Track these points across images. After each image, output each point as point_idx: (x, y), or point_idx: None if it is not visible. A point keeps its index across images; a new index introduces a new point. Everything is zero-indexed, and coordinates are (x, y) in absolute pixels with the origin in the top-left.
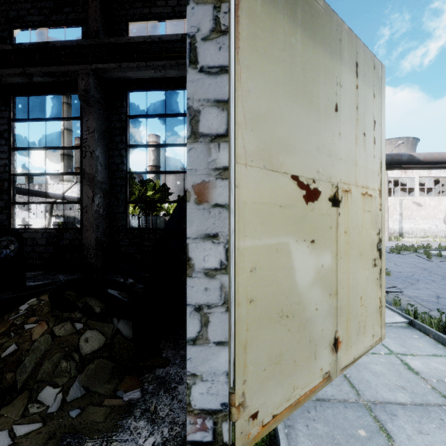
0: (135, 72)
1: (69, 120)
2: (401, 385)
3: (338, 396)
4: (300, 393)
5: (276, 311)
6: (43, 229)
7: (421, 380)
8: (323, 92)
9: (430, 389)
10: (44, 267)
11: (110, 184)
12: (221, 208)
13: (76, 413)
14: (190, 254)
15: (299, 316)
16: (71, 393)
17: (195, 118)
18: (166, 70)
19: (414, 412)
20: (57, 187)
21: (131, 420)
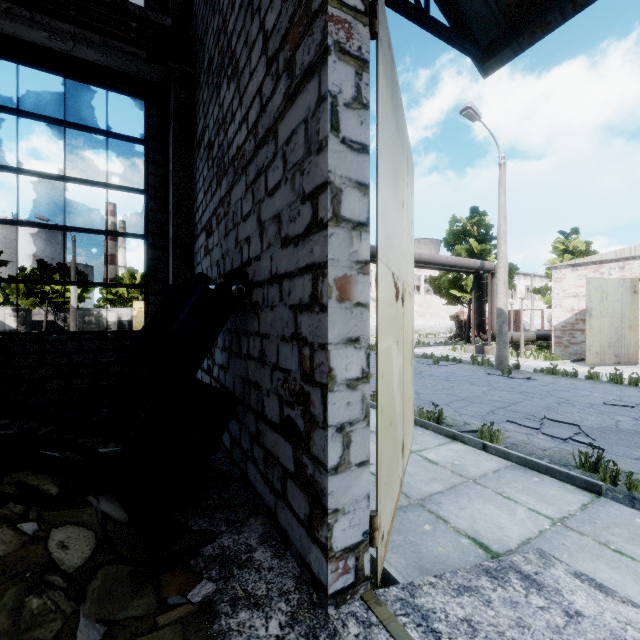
0: None
1: None
2: (432, 477)
3: None
4: (394, 504)
5: (388, 419)
6: None
7: (442, 468)
8: (400, 186)
9: (450, 473)
10: None
11: None
12: (363, 308)
13: None
14: (332, 363)
15: (394, 422)
16: None
17: (337, 198)
18: (77, 43)
19: (450, 495)
20: None
21: (224, 620)
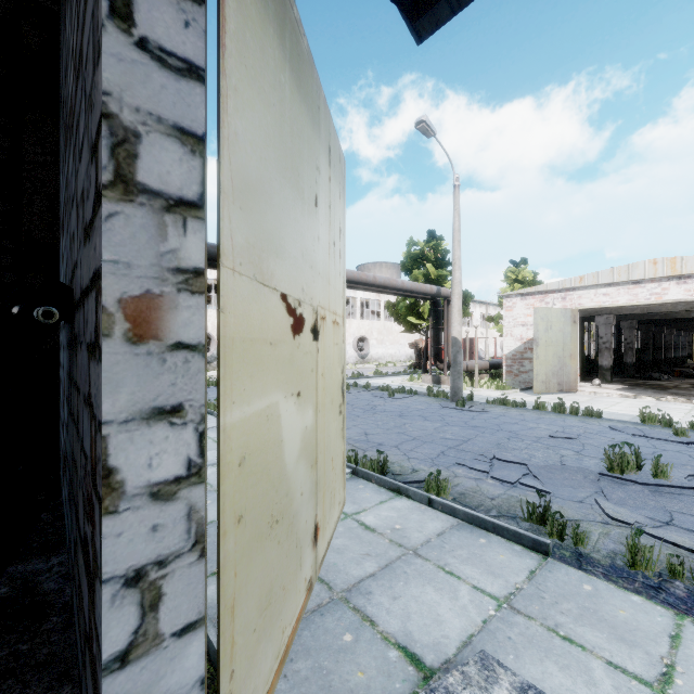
0: None
1: None
2: (365, 552)
3: (310, 604)
4: (289, 633)
5: (267, 519)
6: None
7: (380, 536)
8: (307, 174)
9: (388, 543)
10: None
11: None
12: (191, 352)
13: None
14: (113, 459)
15: (288, 513)
16: None
17: (127, 147)
18: None
19: (384, 579)
20: None
21: None
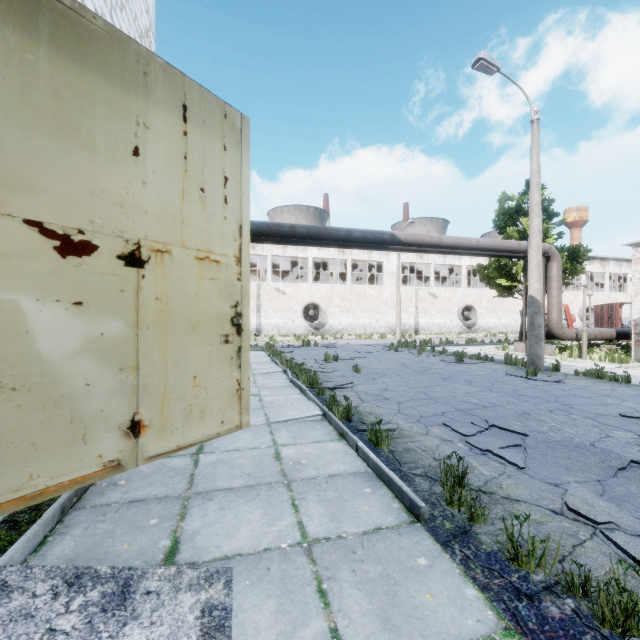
0: None
1: None
2: (249, 473)
3: (162, 494)
4: (48, 483)
5: None
6: None
7: (278, 464)
8: (105, 129)
9: (277, 471)
10: None
11: None
12: None
13: None
14: None
15: (44, 390)
16: None
17: None
18: None
19: (235, 494)
20: None
21: None
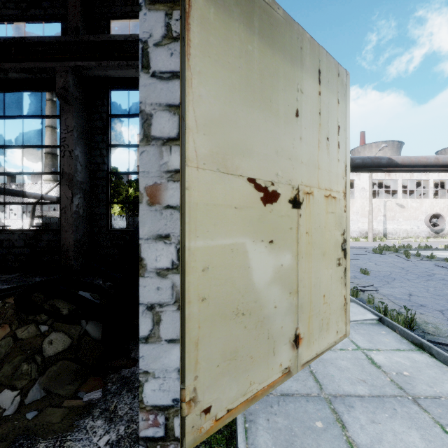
0: (116, 71)
1: (48, 118)
2: (362, 379)
3: (302, 390)
4: (258, 388)
5: (231, 309)
6: (20, 230)
7: (382, 373)
8: (283, 98)
9: (388, 381)
10: (21, 270)
11: (91, 184)
12: (173, 210)
13: (33, 415)
14: (143, 254)
15: (256, 313)
16: (30, 395)
17: (147, 122)
18: None
19: (370, 404)
20: (40, 186)
21: (88, 420)
